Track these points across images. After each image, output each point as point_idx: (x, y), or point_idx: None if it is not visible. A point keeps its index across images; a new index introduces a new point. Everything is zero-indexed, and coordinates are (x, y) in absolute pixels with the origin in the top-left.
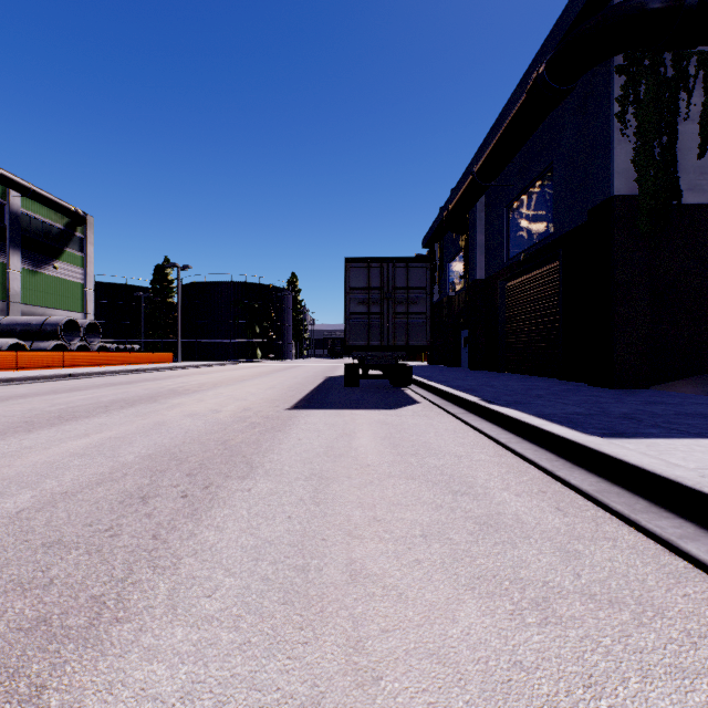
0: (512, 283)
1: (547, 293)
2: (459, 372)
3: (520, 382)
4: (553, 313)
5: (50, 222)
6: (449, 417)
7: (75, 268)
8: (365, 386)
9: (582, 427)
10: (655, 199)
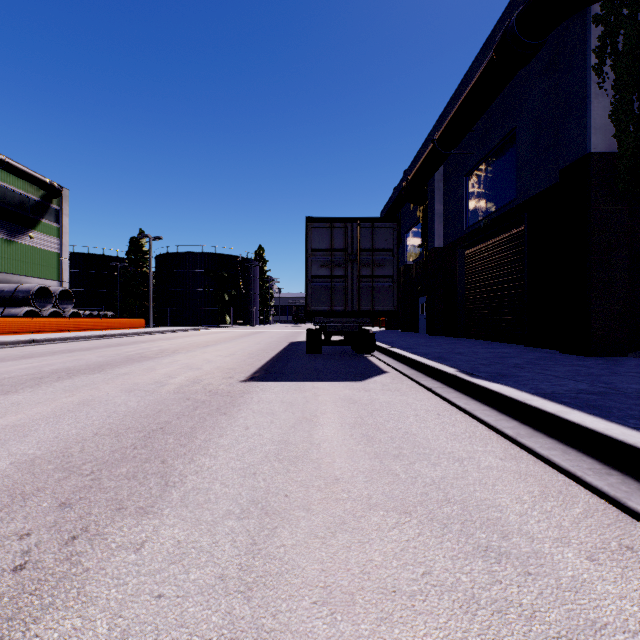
0: (471, 250)
1: (509, 259)
2: (419, 337)
3: (486, 348)
4: (516, 279)
5: (25, 194)
6: (425, 392)
7: (51, 238)
8: (327, 352)
9: (615, 416)
10: (635, 156)
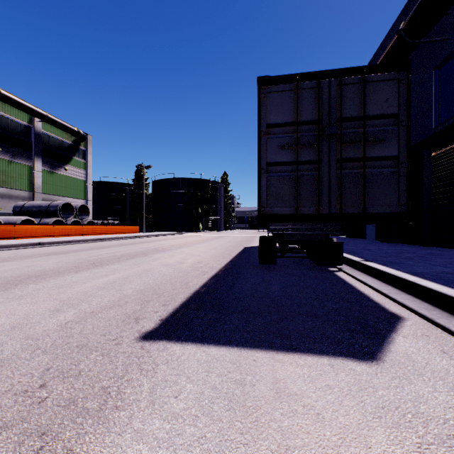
0: (443, 150)
1: None
2: (376, 245)
3: None
4: None
5: (62, 140)
6: None
7: (80, 170)
8: (282, 263)
9: None
10: None
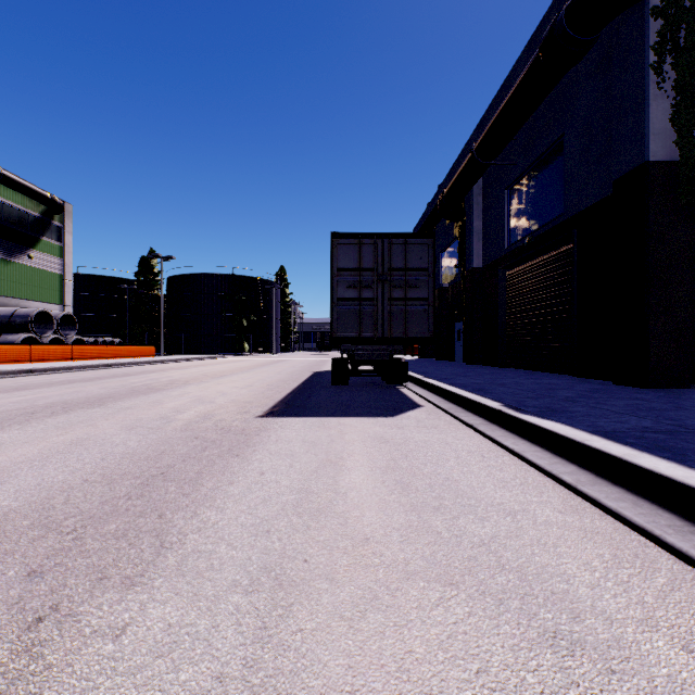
0: (514, 271)
1: (555, 280)
2: (456, 367)
3: (531, 379)
4: (564, 302)
5: (24, 210)
6: (466, 429)
7: (52, 258)
8: (355, 384)
9: (692, 460)
10: None
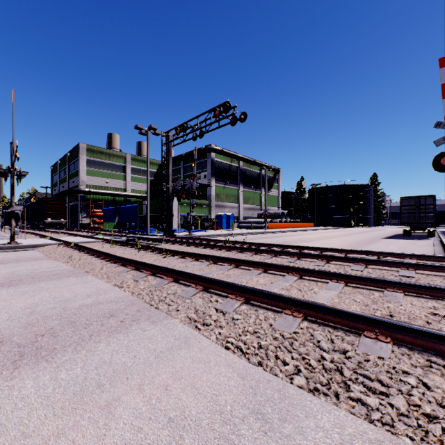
0: None
1: None
2: None
3: None
4: None
5: (270, 175)
6: (431, 241)
7: (276, 190)
8: (412, 236)
9: None
10: None
